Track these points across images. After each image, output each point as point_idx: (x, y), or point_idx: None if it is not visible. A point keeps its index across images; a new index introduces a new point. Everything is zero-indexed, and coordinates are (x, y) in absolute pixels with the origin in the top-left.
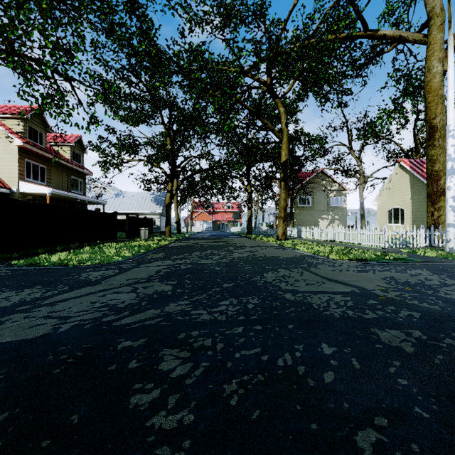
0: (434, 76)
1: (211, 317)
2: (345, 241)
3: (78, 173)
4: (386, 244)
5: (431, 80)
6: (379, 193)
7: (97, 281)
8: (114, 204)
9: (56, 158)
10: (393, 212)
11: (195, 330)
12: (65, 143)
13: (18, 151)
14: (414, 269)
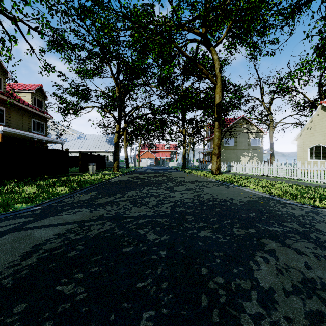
0: None
1: None
2: (280, 176)
3: (39, 116)
4: None
5: None
6: (300, 133)
7: None
8: (76, 144)
9: (14, 102)
10: (314, 149)
11: None
12: (26, 90)
13: None
14: None
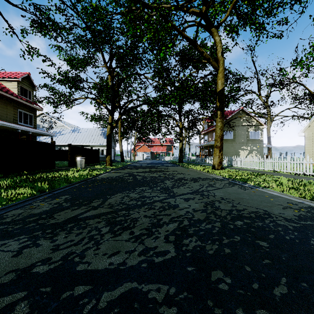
0: None
1: None
2: (298, 172)
3: (27, 107)
4: None
5: None
6: (309, 124)
7: None
8: (70, 138)
9: None
10: None
11: None
12: (11, 78)
13: None
14: None
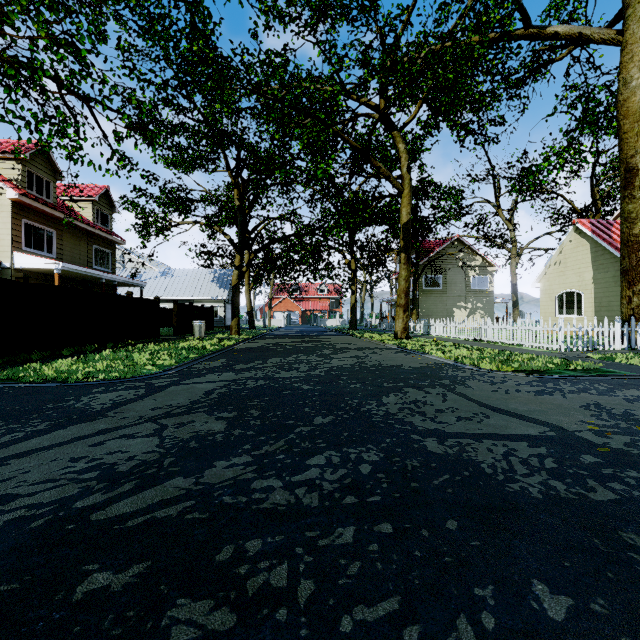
0: (633, 92)
1: (290, 498)
2: (497, 340)
3: (104, 240)
4: (562, 345)
5: (628, 99)
6: (545, 270)
7: (102, 412)
8: (158, 286)
9: (70, 219)
10: (565, 297)
11: (254, 537)
12: (84, 197)
13: (11, 208)
14: (627, 389)
